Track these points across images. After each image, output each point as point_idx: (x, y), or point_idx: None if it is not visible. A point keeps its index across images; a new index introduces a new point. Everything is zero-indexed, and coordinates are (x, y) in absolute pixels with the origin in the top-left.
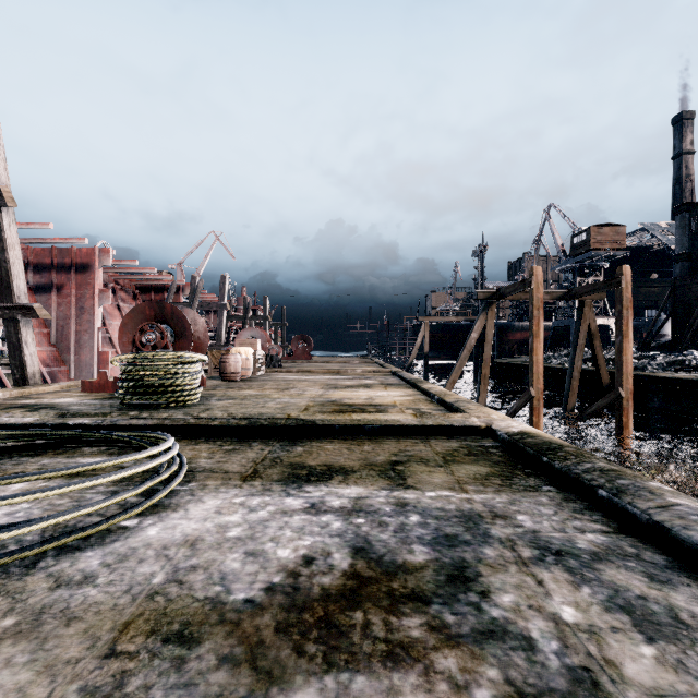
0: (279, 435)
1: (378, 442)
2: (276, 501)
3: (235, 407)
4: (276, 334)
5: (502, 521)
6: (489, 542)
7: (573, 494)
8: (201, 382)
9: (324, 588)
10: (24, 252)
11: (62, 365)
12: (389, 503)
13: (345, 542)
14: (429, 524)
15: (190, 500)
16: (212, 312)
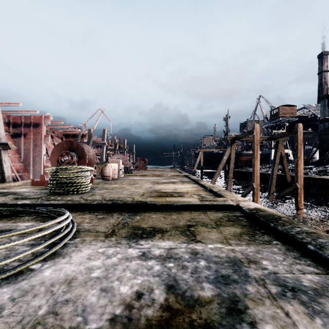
0: (128, 209)
1: (180, 213)
2: (123, 250)
3: (107, 193)
4: (130, 157)
5: (254, 265)
6: (249, 281)
7: (291, 246)
8: (91, 180)
9: (148, 319)
10: (8, 117)
11: (26, 172)
12: (187, 252)
13: (162, 281)
14: (211, 267)
15: (74, 250)
16: (99, 147)
